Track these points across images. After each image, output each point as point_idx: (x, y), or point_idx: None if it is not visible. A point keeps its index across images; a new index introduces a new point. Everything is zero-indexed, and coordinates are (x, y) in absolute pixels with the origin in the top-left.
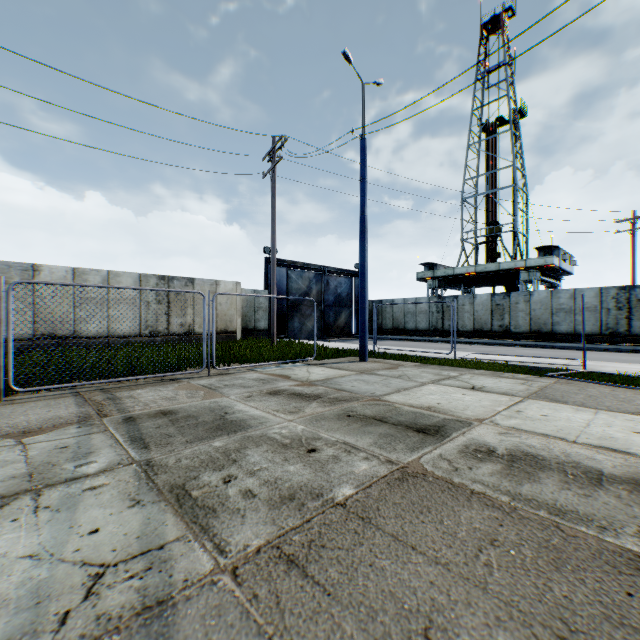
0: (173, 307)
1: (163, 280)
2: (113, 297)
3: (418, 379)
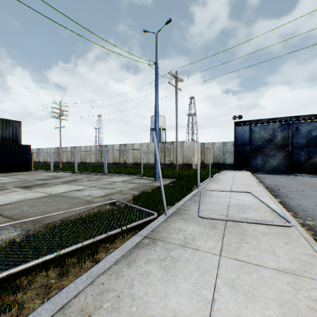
0: (166, 153)
1: (163, 144)
2: (149, 151)
3: (101, 186)
